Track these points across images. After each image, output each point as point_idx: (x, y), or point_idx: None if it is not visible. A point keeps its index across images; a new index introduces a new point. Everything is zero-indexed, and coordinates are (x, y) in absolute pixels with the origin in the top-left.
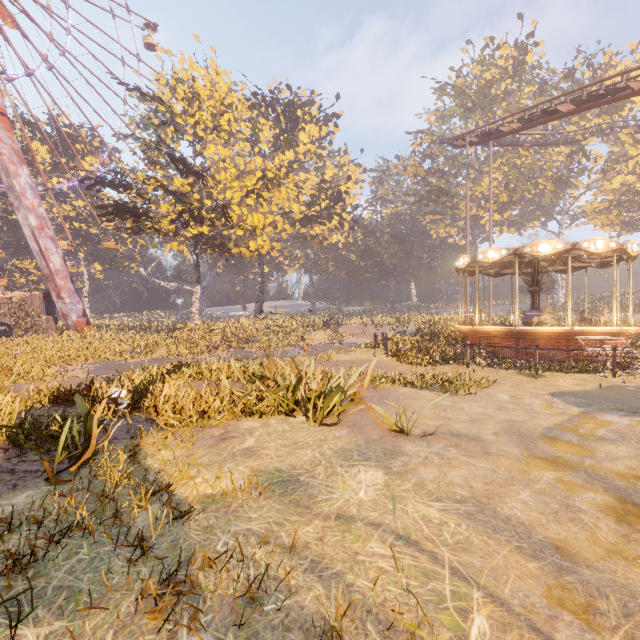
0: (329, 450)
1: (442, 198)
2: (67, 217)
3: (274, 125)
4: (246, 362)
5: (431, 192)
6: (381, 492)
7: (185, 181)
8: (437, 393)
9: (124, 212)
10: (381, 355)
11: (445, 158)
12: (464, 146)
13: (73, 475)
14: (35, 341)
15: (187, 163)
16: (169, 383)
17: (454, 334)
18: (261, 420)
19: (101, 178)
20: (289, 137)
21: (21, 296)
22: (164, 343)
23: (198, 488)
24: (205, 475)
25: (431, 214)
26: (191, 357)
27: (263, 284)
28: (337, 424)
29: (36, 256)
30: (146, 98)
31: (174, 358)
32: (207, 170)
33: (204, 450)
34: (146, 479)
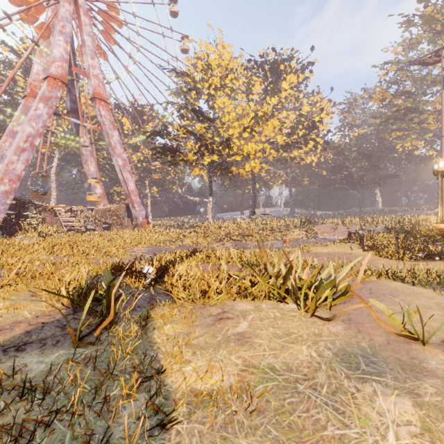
0: (327, 350)
1: (409, 115)
2: (139, 160)
3: (263, 80)
4: (242, 250)
5: (398, 111)
6: (422, 442)
7: (202, 125)
8: (437, 291)
9: (166, 151)
10: (356, 249)
11: (413, 80)
12: (437, 61)
13: (97, 339)
14: (121, 233)
15: (203, 112)
16: (186, 263)
17: (430, 232)
18: (253, 303)
19: (153, 131)
20: (274, 86)
21: (115, 207)
22: (189, 235)
23: (188, 380)
24: (198, 361)
25: (397, 131)
26: (206, 245)
27: (255, 195)
28: (331, 318)
29: (122, 183)
30: (179, 75)
31: (195, 246)
32: (217, 118)
33: (202, 329)
34: (147, 355)
